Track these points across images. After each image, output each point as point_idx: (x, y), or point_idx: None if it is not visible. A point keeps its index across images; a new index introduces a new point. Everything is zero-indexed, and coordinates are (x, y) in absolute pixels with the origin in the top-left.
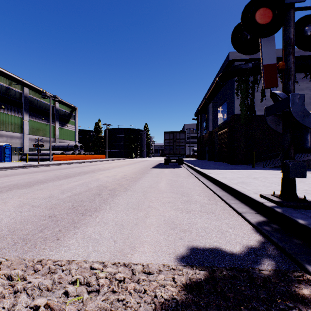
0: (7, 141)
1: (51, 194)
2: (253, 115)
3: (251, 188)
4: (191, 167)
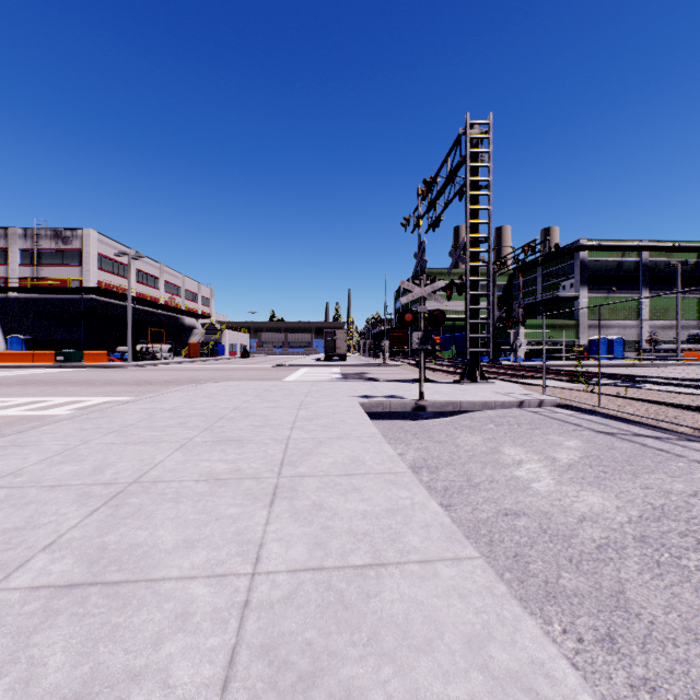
0: (618, 332)
1: None
2: None
3: None
4: None
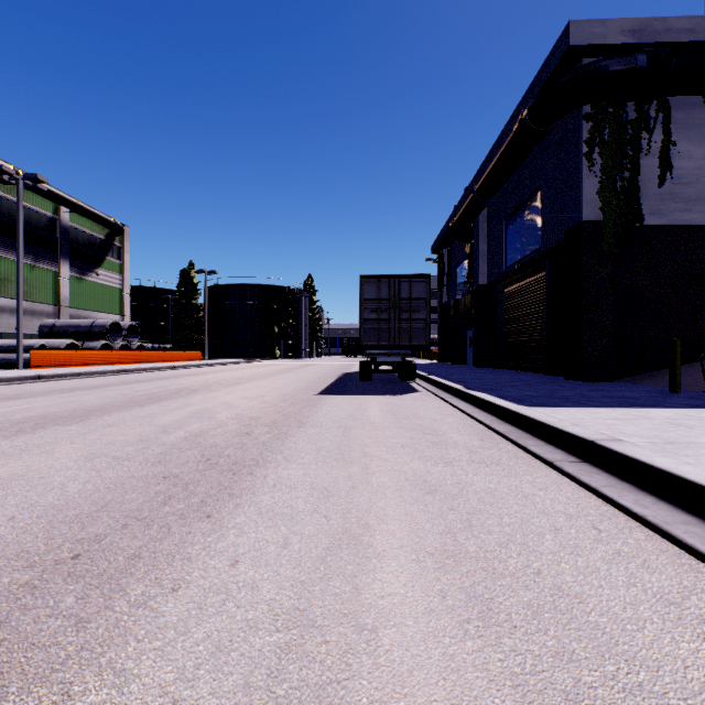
0: None
1: None
2: (637, 228)
3: None
4: (454, 392)
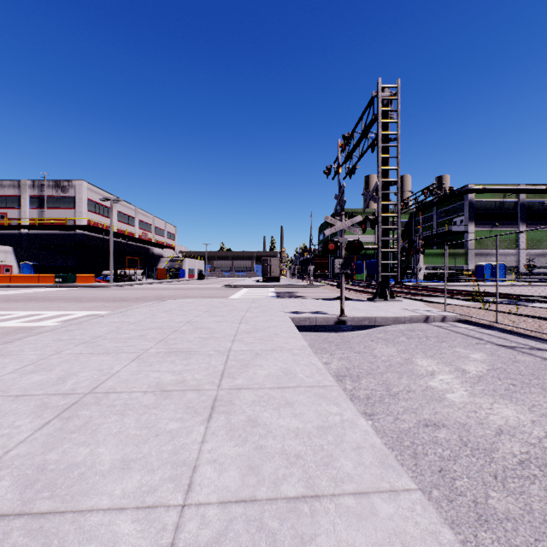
0: (500, 259)
1: None
2: None
3: None
4: None
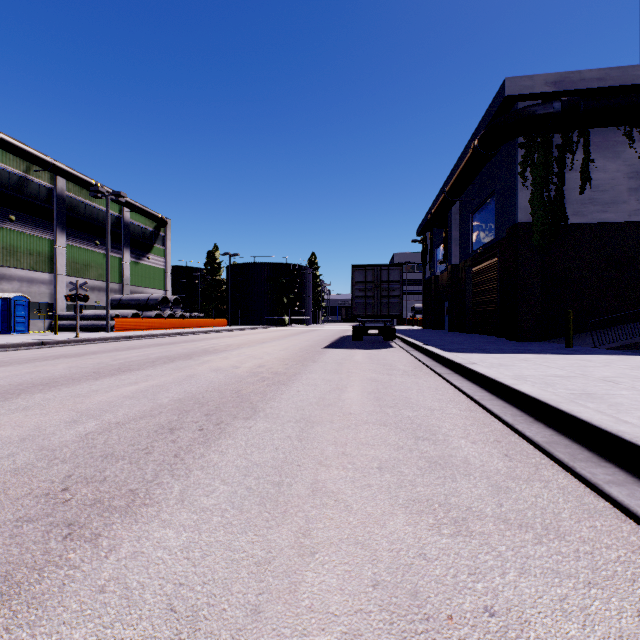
0: (21, 289)
1: (40, 425)
2: (562, 226)
3: None
4: (416, 347)
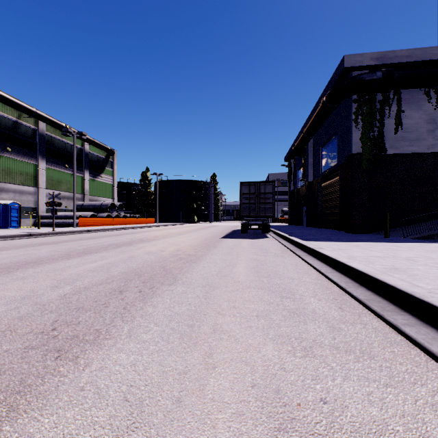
0: (15, 198)
1: (34, 289)
2: (383, 155)
3: (429, 286)
4: (283, 237)
